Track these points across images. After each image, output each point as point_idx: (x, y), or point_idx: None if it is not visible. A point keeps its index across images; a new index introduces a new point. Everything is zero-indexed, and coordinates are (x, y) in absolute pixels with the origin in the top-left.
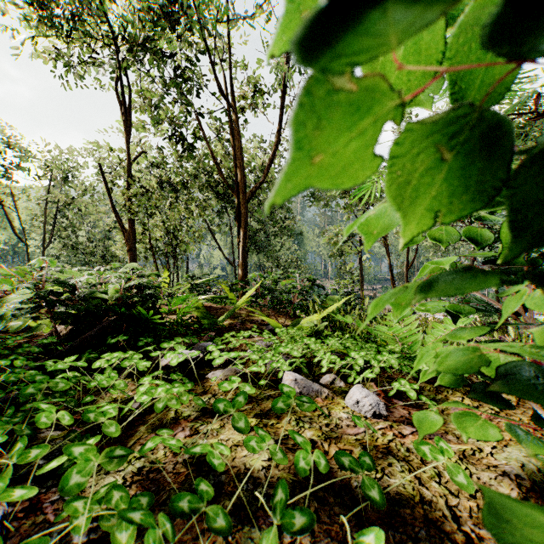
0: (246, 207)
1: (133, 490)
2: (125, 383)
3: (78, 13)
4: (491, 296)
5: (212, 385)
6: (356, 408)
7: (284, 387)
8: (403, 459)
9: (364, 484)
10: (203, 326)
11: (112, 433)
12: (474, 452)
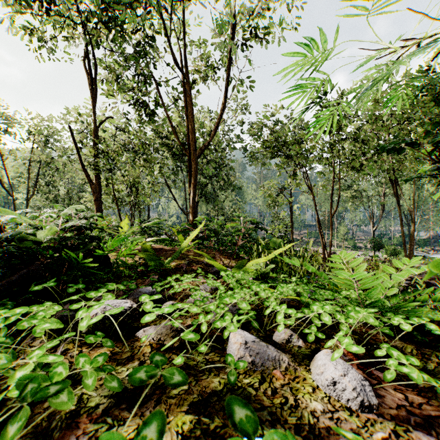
0: (196, 163)
1: None
2: (9, 358)
3: None
4: (396, 239)
5: (142, 345)
6: (332, 392)
7: (235, 405)
8: None
9: None
10: (149, 268)
11: None
12: None
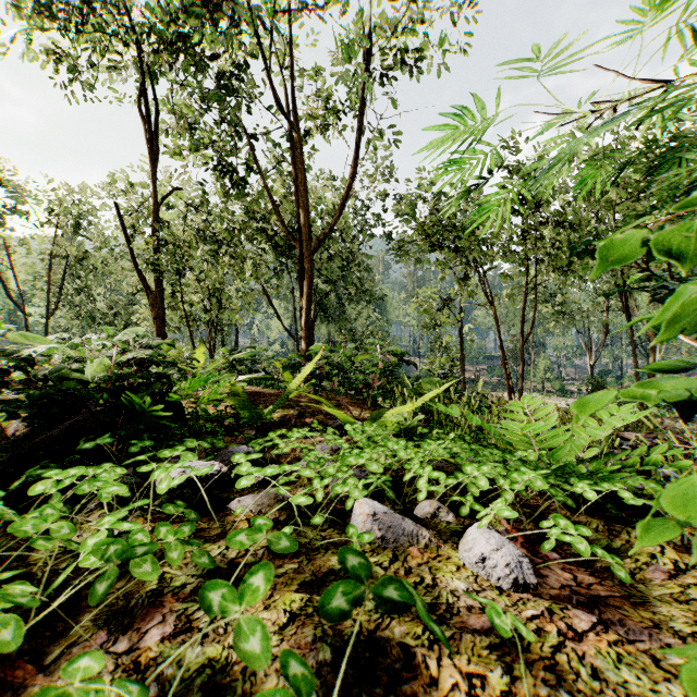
0: (311, 261)
1: None
2: (71, 527)
3: None
4: (628, 379)
5: (236, 520)
6: (481, 570)
7: (348, 554)
8: None
9: None
10: (241, 421)
11: (5, 643)
12: None
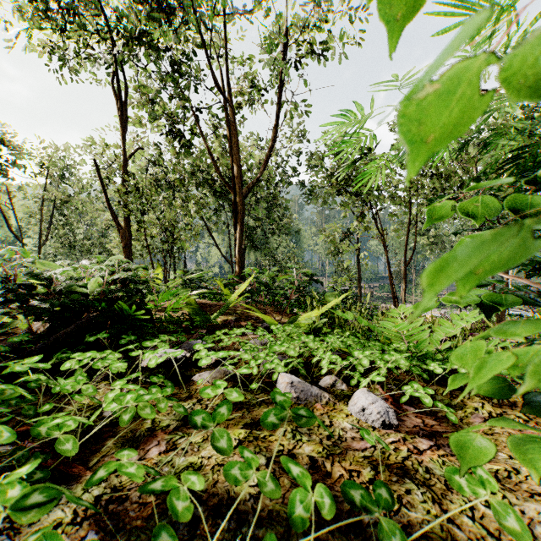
0: (243, 204)
1: (84, 528)
2: (94, 388)
3: (72, 6)
4: None
5: (198, 388)
6: (362, 416)
7: (277, 395)
8: (423, 483)
9: (381, 530)
10: (195, 323)
11: (68, 450)
12: (509, 474)
